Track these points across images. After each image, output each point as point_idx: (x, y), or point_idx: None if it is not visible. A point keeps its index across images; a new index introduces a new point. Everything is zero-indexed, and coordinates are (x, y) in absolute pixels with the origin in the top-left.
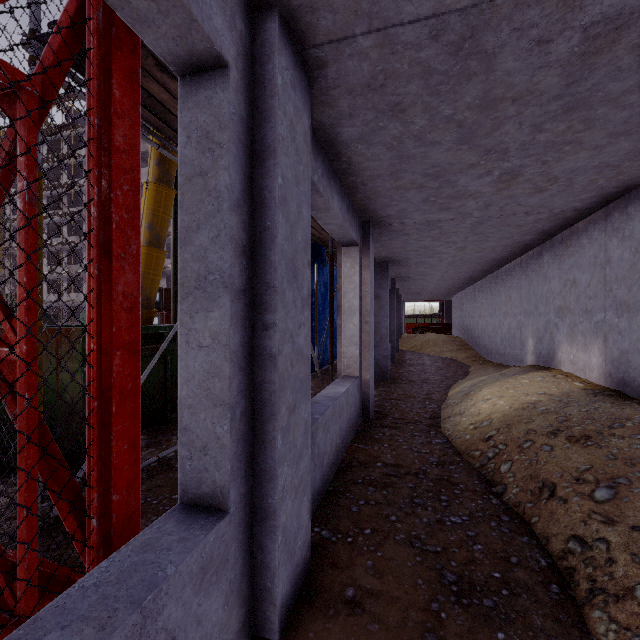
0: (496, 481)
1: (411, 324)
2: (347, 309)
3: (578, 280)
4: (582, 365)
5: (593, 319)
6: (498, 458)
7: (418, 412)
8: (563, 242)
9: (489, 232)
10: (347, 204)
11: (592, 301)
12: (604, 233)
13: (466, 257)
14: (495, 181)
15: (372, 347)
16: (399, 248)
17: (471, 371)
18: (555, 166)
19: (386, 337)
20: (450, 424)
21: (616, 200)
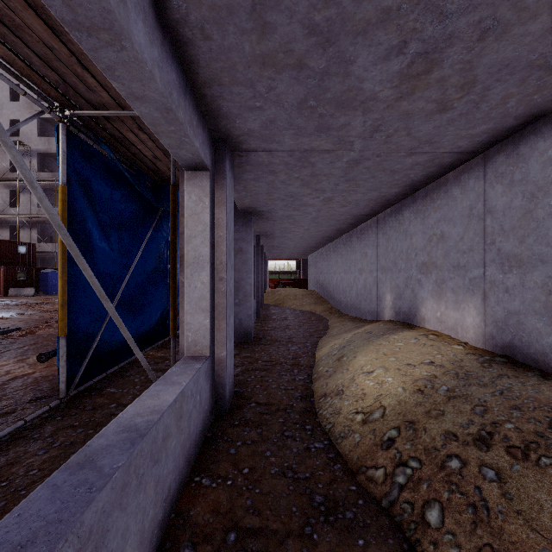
0: (426, 549)
1: (274, 280)
2: (192, 260)
3: (447, 234)
4: (453, 324)
5: (468, 275)
6: (415, 489)
7: (287, 389)
8: (428, 196)
9: (361, 179)
10: (180, 80)
11: (466, 256)
12: (483, 181)
13: (330, 212)
14: (402, 73)
15: (230, 312)
16: (264, 194)
17: (331, 325)
18: (488, 50)
19: (250, 294)
20: (329, 411)
21: (501, 142)
